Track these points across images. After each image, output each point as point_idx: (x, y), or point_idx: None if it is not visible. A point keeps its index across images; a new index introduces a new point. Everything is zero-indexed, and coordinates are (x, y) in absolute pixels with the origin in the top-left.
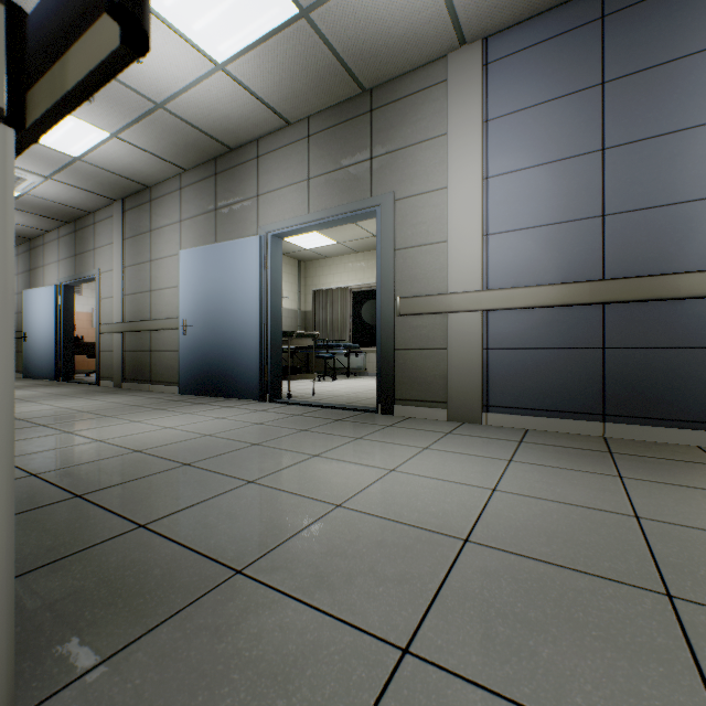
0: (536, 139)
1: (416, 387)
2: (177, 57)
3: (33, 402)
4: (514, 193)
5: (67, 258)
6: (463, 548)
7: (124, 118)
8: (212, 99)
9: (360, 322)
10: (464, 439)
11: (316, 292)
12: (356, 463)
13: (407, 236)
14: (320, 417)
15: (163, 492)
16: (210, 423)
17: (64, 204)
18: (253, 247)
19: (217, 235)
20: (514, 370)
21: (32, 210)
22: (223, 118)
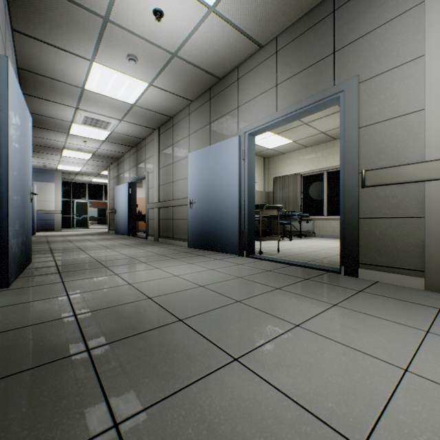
0: None
1: (383, 254)
2: (182, 10)
3: (111, 249)
4: None
5: (133, 167)
6: None
7: (154, 70)
8: (206, 40)
9: (308, 198)
10: None
11: (275, 178)
12: (349, 347)
13: (373, 113)
14: (288, 274)
15: (153, 360)
16: (204, 273)
17: (130, 136)
18: (234, 144)
19: (211, 140)
20: None
21: (116, 141)
22: (214, 54)
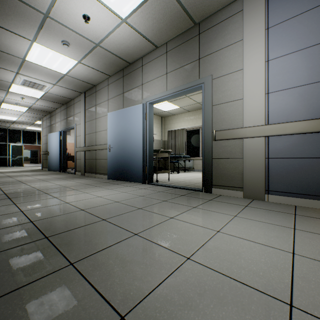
0: (301, 34)
1: (224, 179)
2: (104, 18)
3: (47, 181)
4: (286, 67)
5: (64, 119)
6: (292, 315)
7: (82, 53)
8: (120, 38)
9: (190, 145)
10: (257, 211)
11: (169, 131)
12: (195, 225)
13: (219, 98)
14: (172, 193)
15: (88, 238)
16: (118, 194)
17: (62, 96)
18: (140, 109)
19: (124, 105)
20: (286, 170)
21: (50, 99)
22: (126, 48)
